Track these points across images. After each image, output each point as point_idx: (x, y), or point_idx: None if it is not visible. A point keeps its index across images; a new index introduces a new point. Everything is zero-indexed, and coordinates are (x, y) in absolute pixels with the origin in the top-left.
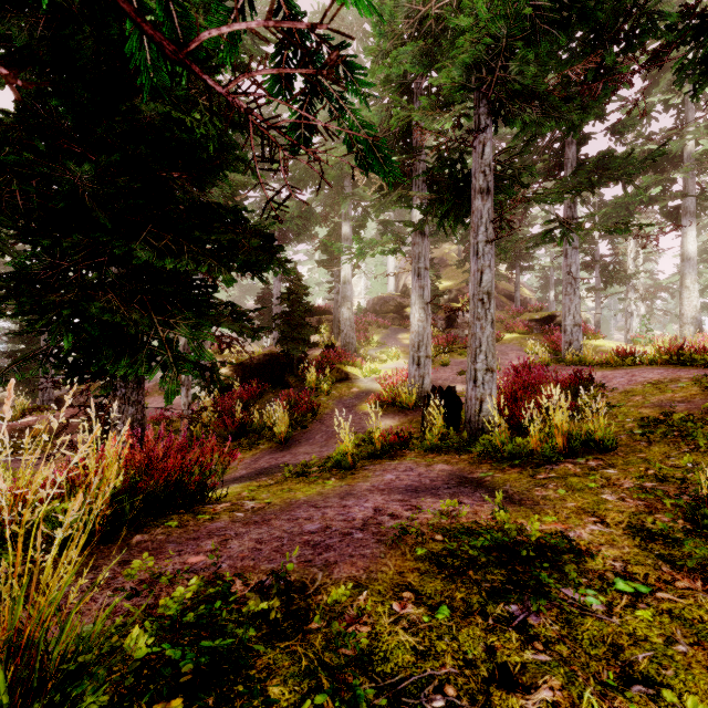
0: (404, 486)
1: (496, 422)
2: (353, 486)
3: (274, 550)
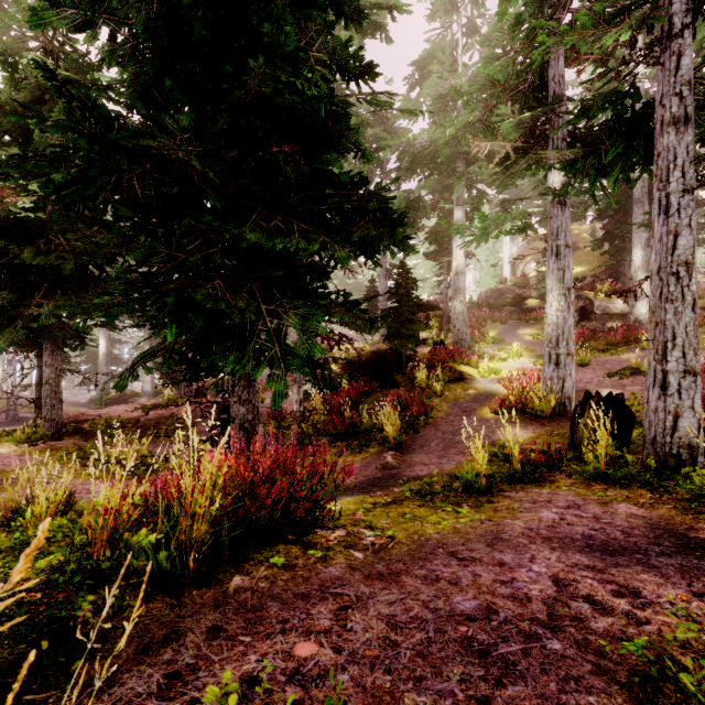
0: (580, 537)
1: (701, 446)
2: (499, 524)
3: (418, 652)
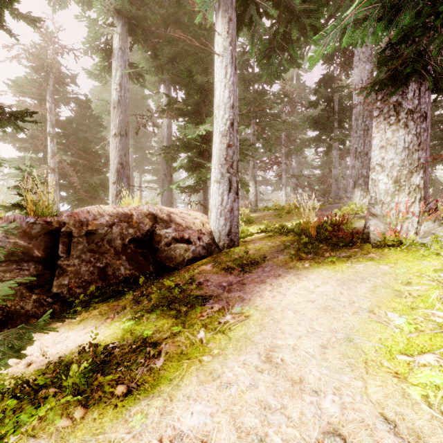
0: None
1: None
2: None
3: None
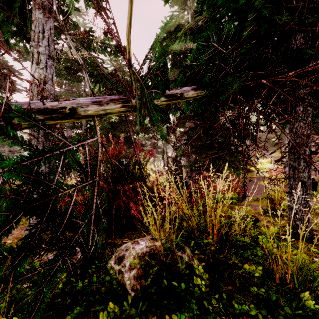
0: None
1: None
2: None
3: None
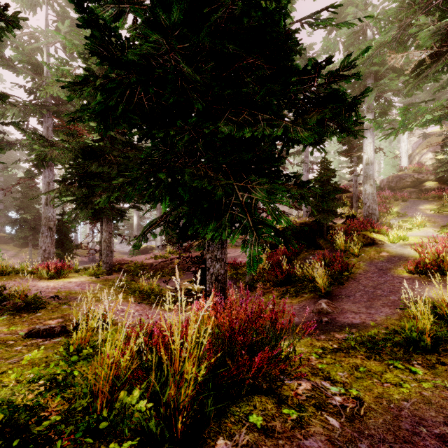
0: None
1: None
2: None
3: None
